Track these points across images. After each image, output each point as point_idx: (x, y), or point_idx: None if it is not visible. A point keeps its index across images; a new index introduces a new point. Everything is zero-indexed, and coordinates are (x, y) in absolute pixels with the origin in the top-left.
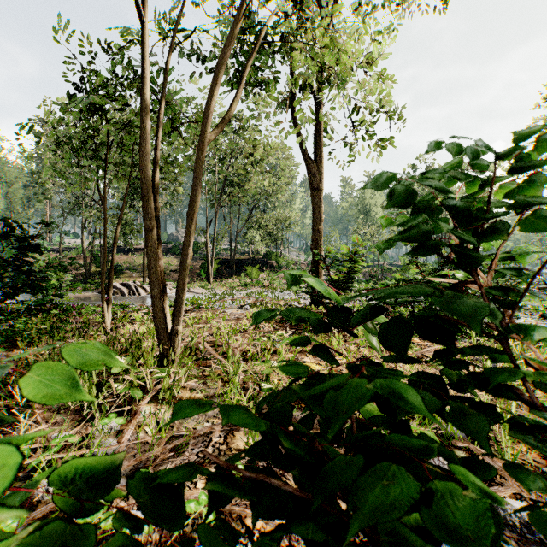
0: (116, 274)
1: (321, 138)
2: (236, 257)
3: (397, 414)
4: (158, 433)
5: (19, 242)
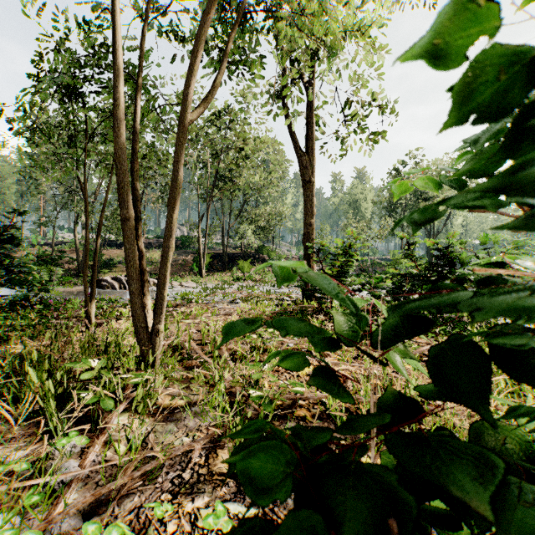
0: (109, 268)
1: (313, 131)
2: (228, 251)
3: None
4: (129, 452)
5: None
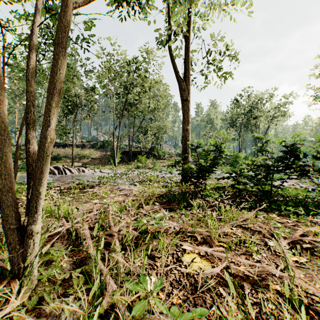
0: (56, 160)
1: (189, 64)
2: (132, 150)
3: None
4: None
5: None
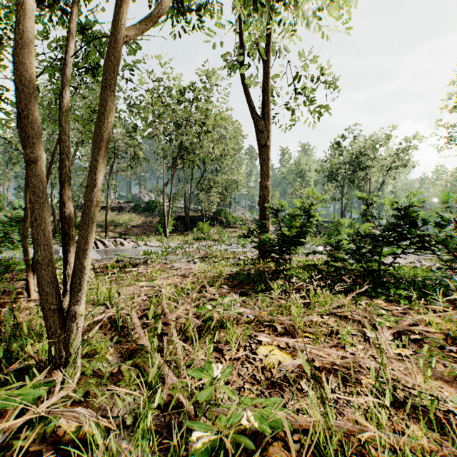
0: None
1: (269, 96)
2: (190, 214)
3: None
4: None
5: None
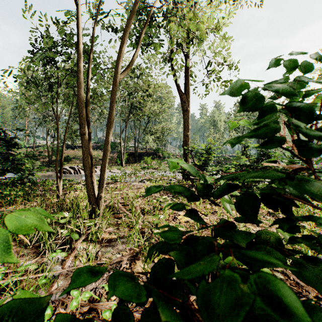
0: (67, 161)
1: (189, 80)
2: (138, 151)
3: (253, 267)
4: (88, 261)
5: (6, 142)
